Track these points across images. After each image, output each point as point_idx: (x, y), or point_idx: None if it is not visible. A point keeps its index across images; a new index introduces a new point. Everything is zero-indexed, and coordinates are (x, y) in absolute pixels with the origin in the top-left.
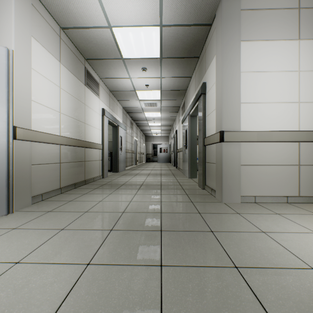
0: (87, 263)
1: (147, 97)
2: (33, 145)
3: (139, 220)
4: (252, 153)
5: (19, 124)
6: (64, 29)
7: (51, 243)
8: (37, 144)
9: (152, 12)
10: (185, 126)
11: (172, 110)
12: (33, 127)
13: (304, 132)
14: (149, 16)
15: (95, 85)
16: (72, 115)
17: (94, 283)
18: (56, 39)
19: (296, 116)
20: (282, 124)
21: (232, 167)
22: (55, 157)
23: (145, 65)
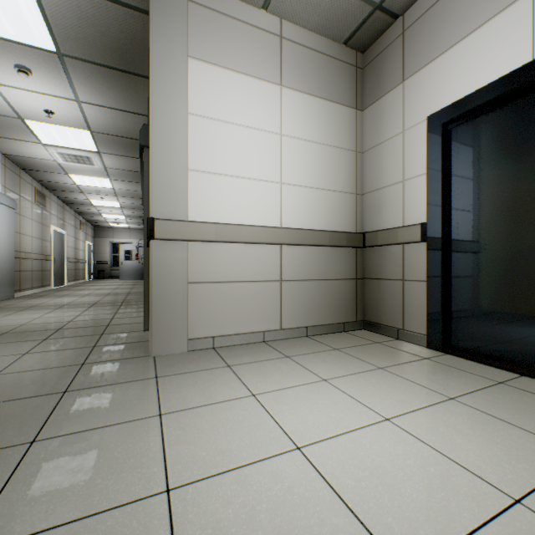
0: None
1: (62, 141)
2: None
3: None
4: (210, 262)
5: None
6: None
7: None
8: None
9: None
10: None
11: (134, 178)
12: None
13: (287, 230)
14: None
15: None
16: None
17: None
18: None
19: (278, 204)
20: (257, 216)
21: (171, 288)
22: None
23: (21, 59)
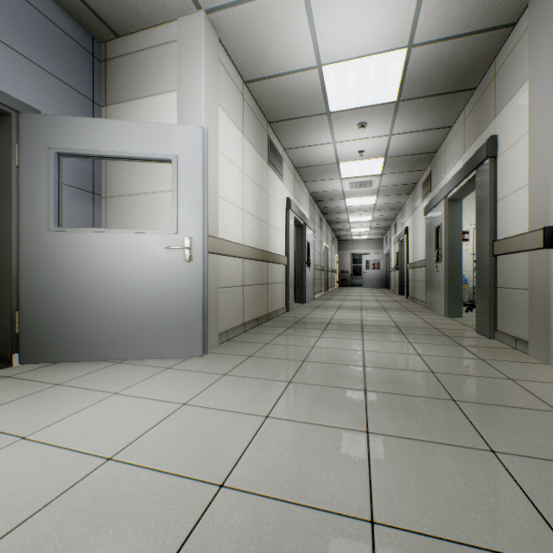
0: (364, 430)
1: (356, 172)
2: (218, 260)
3: (401, 380)
4: None
5: (208, 231)
6: (249, 83)
7: (290, 398)
8: (222, 258)
9: (397, 28)
10: (433, 219)
11: (400, 190)
12: (219, 234)
13: None
14: (390, 36)
15: (278, 161)
16: (254, 212)
17: (397, 458)
18: (240, 100)
19: None
20: None
21: None
22: (239, 277)
23: (364, 118)
